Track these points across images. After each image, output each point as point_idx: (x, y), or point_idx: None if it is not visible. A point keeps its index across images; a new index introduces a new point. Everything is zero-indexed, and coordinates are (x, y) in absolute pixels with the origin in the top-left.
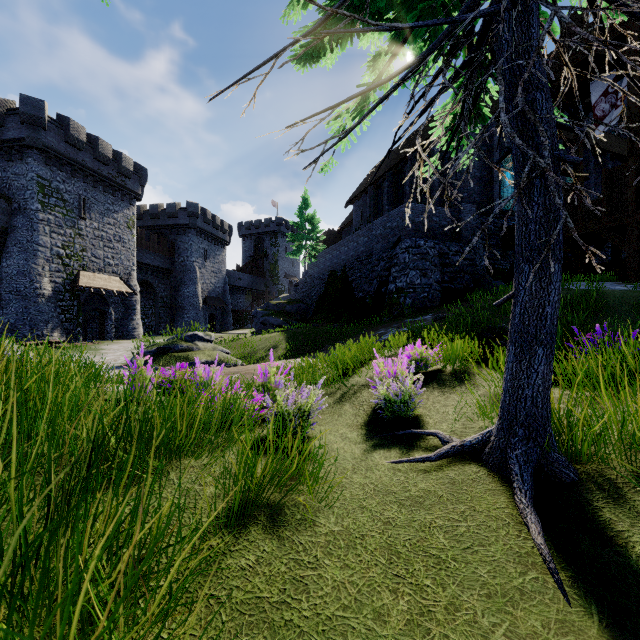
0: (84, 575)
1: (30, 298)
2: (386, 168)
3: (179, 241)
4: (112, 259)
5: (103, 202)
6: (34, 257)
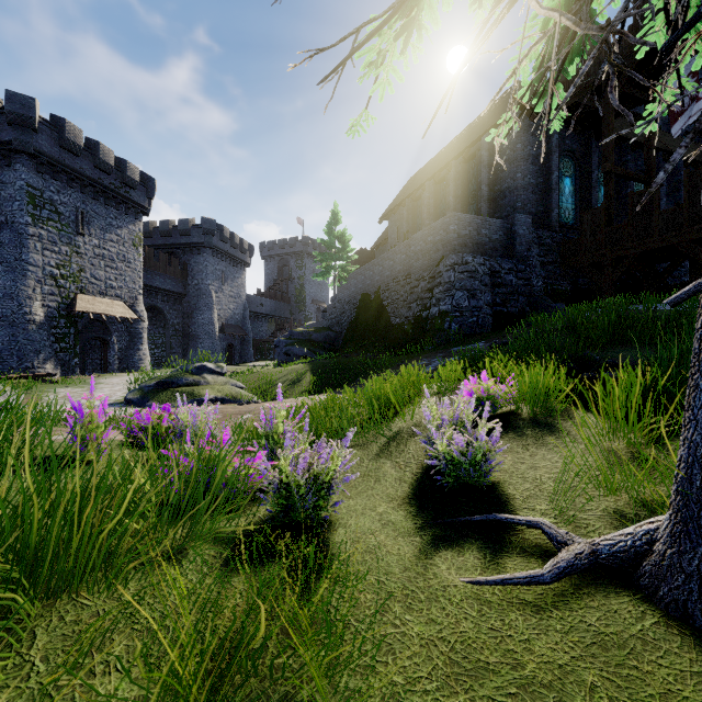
0: None
1: (18, 324)
2: (426, 177)
3: (193, 262)
4: (115, 281)
5: (104, 216)
6: (23, 278)
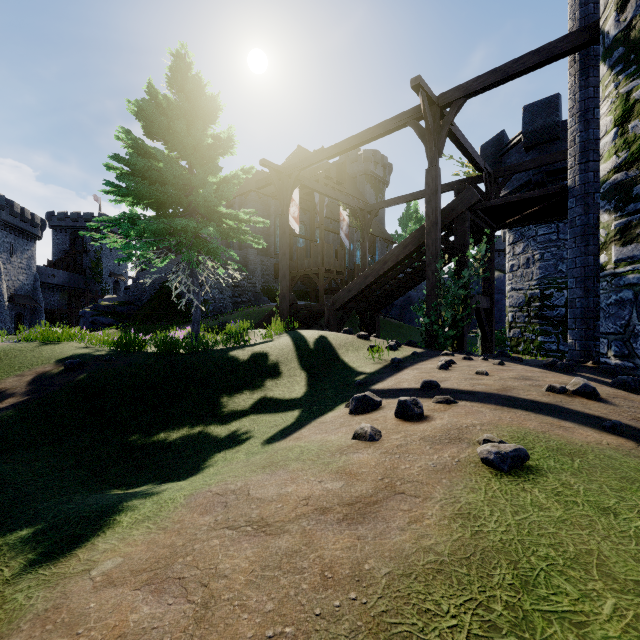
0: None
1: None
2: None
3: None
4: None
5: None
6: None
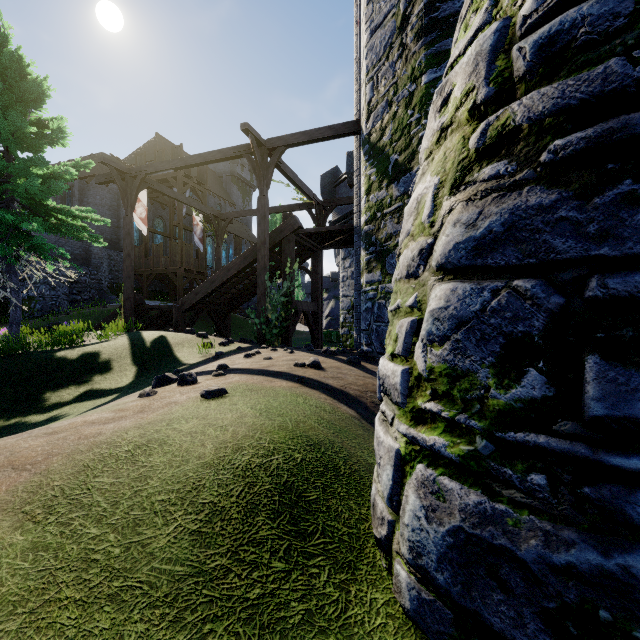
0: None
1: None
2: None
3: None
4: None
5: None
6: None
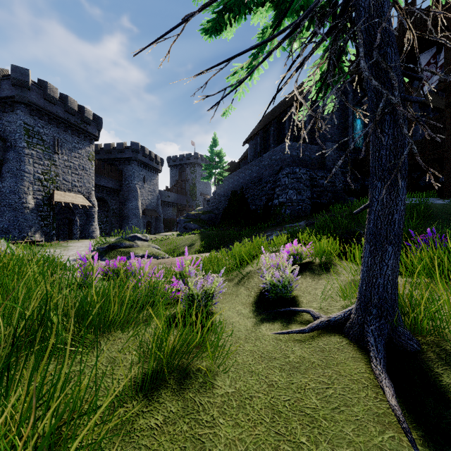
0: (3, 447)
1: (19, 210)
2: (272, 117)
3: (125, 169)
4: (77, 182)
5: (71, 142)
6: (21, 180)
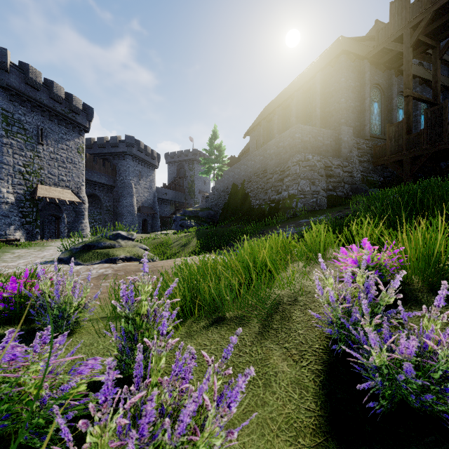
0: None
1: None
2: (276, 105)
3: (119, 164)
4: (65, 176)
5: (58, 132)
6: None
